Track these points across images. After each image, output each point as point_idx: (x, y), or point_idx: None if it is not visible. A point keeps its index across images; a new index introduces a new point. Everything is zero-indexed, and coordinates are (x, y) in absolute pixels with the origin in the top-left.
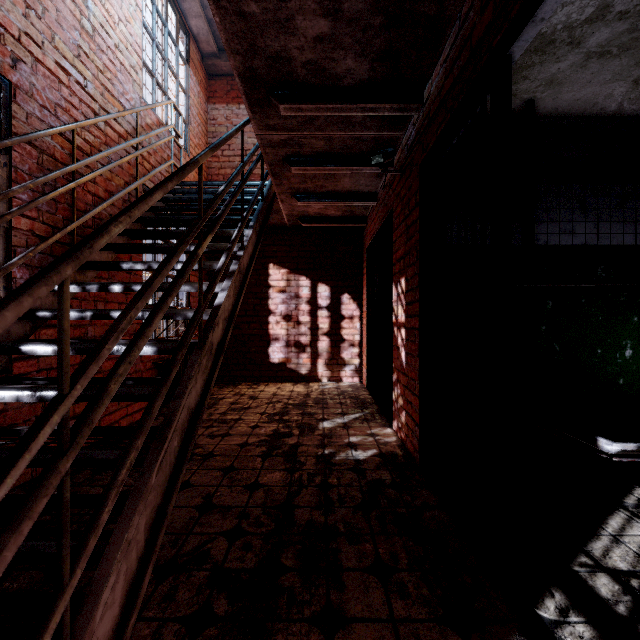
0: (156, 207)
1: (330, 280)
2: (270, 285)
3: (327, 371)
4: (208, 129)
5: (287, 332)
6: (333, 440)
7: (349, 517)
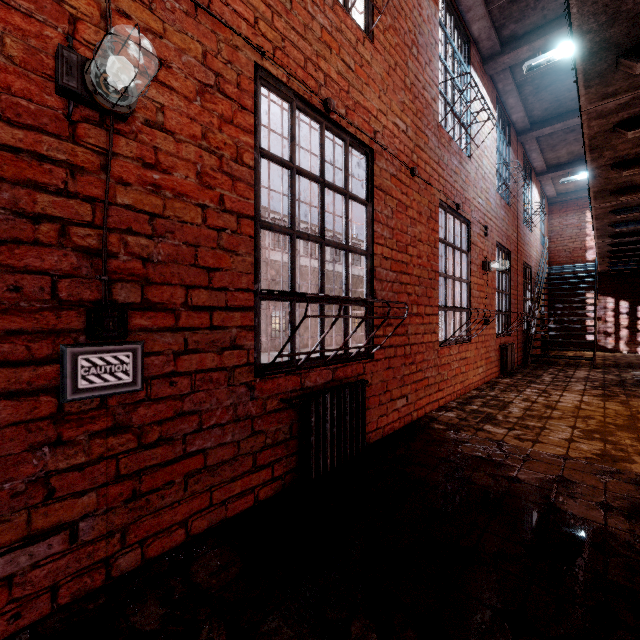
0: (549, 282)
1: (628, 298)
2: (586, 302)
3: (626, 347)
4: (548, 229)
5: (598, 326)
6: (632, 361)
7: (637, 366)
